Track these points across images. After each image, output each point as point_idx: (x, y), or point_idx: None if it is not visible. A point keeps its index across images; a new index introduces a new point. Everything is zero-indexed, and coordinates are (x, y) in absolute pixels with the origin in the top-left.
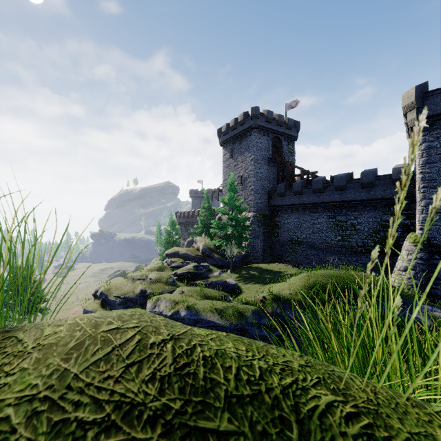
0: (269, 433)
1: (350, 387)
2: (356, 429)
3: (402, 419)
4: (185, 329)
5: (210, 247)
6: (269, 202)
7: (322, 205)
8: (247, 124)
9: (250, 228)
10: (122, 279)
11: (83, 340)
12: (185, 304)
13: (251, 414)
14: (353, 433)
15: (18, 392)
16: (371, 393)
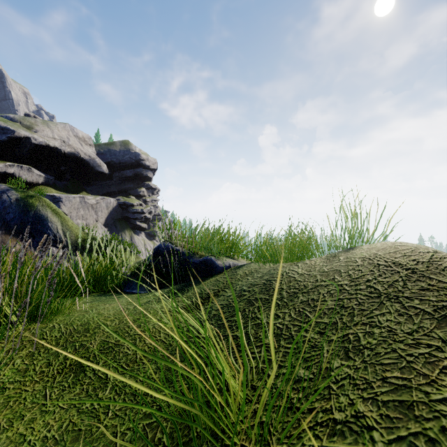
0: None
1: None
2: None
3: None
4: None
5: None
6: None
7: None
8: None
9: None
10: None
11: (385, 247)
12: None
13: None
14: None
15: (359, 256)
16: None
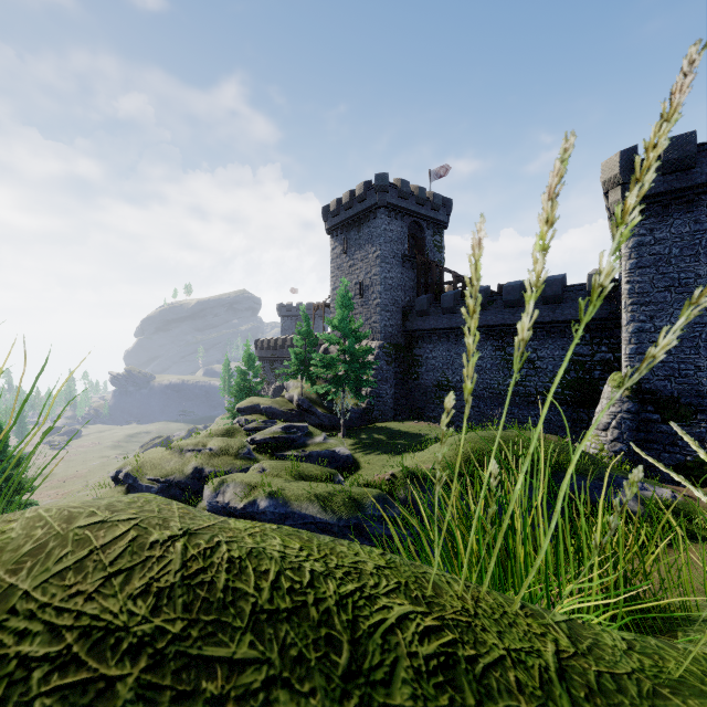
0: (307, 659)
1: (442, 594)
2: (434, 648)
3: (504, 633)
4: (213, 522)
5: (310, 397)
6: (405, 324)
7: (484, 330)
8: (369, 200)
9: (374, 366)
10: (164, 451)
11: (45, 542)
12: (266, 489)
13: (287, 635)
14: (429, 653)
15: None
16: (472, 601)
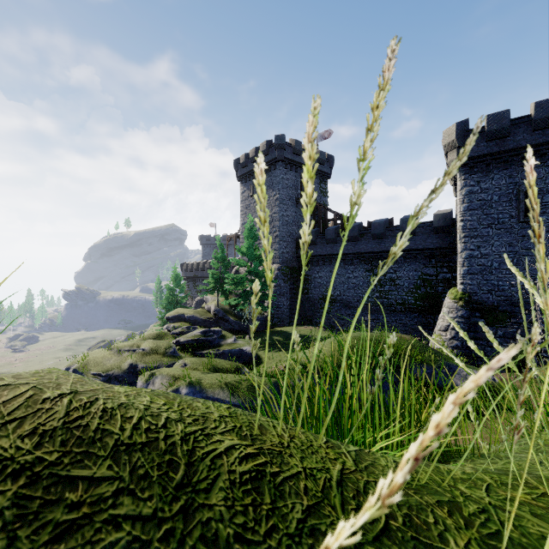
0: (151, 477)
1: (267, 433)
2: (249, 468)
3: (306, 458)
4: (101, 387)
5: (224, 308)
6: (298, 251)
7: (358, 256)
8: (270, 155)
9: (274, 283)
10: (105, 351)
11: None
12: (186, 379)
13: (139, 461)
14: (245, 471)
15: None
16: (288, 438)
